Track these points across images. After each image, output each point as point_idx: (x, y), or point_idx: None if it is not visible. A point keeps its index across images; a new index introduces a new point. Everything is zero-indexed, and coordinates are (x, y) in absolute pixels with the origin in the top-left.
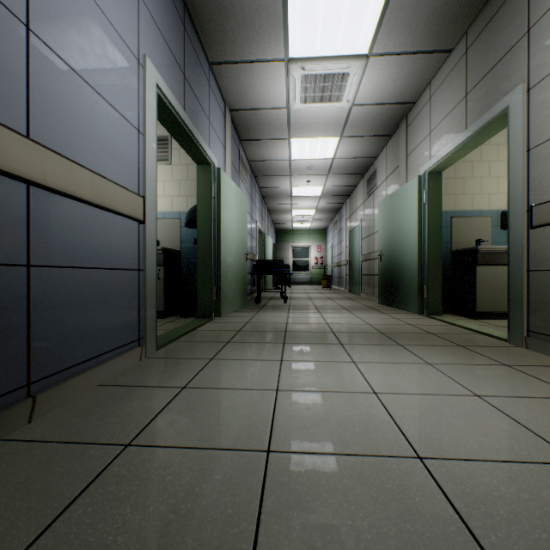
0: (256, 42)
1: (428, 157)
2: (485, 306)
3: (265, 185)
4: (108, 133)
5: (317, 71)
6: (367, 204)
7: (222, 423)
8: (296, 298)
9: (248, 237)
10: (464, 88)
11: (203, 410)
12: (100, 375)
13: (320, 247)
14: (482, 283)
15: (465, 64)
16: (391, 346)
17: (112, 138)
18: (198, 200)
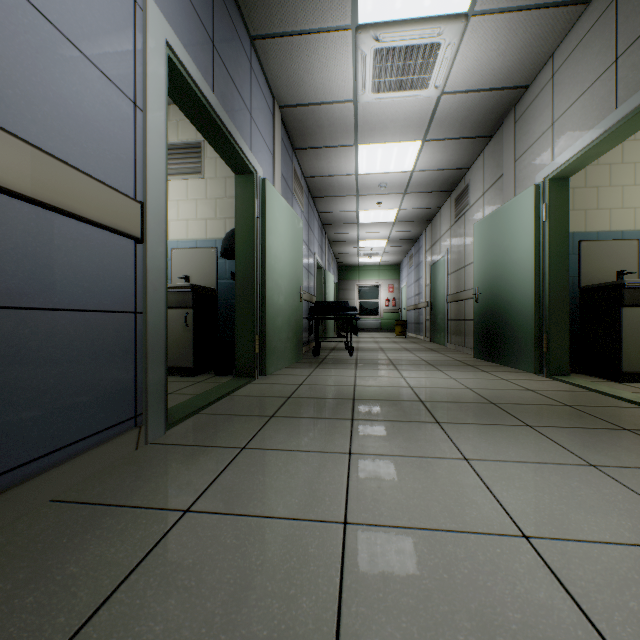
0: (313, 1)
1: (549, 158)
2: (634, 364)
3: (325, 209)
4: (75, 95)
5: (396, 43)
6: (455, 229)
7: (235, 619)
8: (365, 349)
9: (304, 273)
10: (613, 50)
11: (206, 575)
12: (55, 483)
13: (392, 287)
14: (630, 331)
15: (614, 14)
16: (516, 428)
17: (82, 105)
18: (237, 221)
